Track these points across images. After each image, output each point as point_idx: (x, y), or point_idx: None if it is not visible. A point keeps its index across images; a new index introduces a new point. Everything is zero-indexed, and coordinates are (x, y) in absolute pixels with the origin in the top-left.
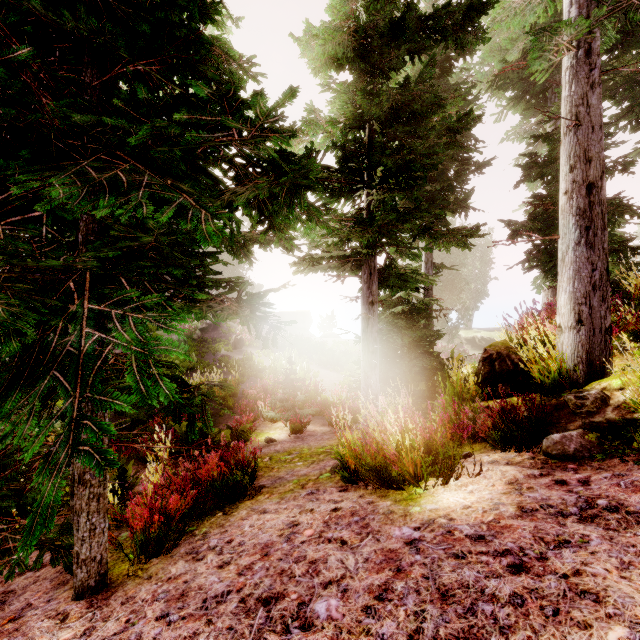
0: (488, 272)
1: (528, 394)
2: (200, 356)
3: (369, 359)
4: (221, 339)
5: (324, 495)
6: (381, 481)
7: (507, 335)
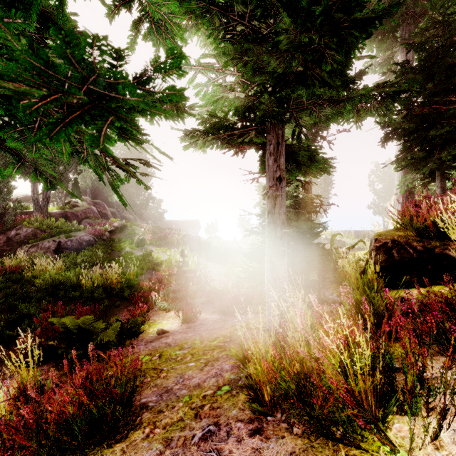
0: (329, 190)
1: (443, 283)
2: (107, 253)
3: (276, 246)
4: (126, 239)
5: (229, 445)
6: (323, 432)
7: (406, 222)
